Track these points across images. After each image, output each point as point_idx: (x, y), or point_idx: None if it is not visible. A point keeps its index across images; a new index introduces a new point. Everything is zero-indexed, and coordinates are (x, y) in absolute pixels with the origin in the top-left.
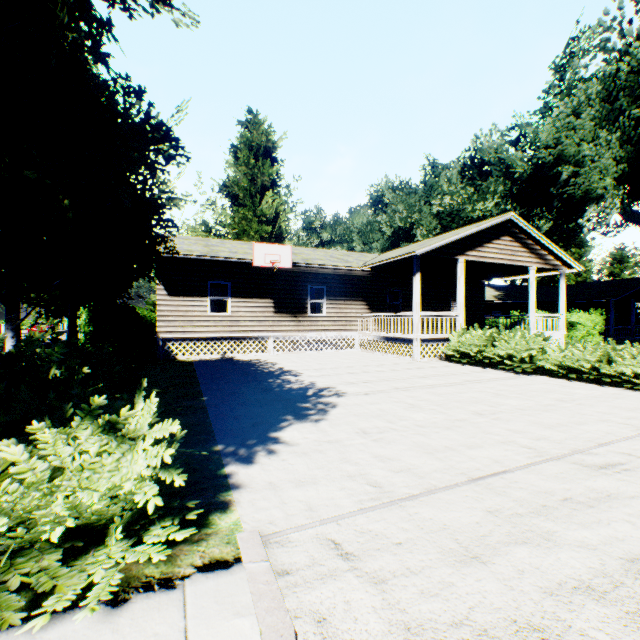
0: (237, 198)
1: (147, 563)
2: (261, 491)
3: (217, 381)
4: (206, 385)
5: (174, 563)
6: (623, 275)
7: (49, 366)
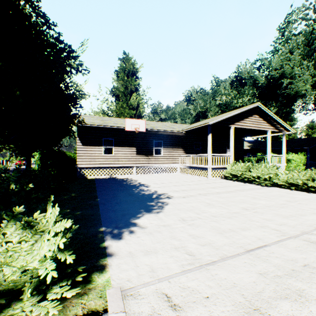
0: (118, 97)
1: (47, 313)
2: (124, 258)
3: (106, 190)
4: (100, 192)
5: (64, 313)
6: (313, 135)
7: (8, 184)
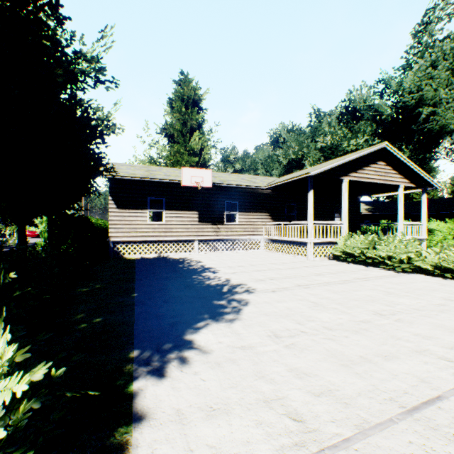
0: (173, 137)
1: None
2: (165, 426)
3: (150, 277)
4: (140, 281)
5: None
6: None
7: None
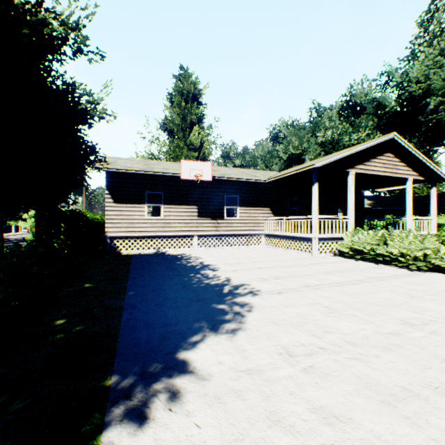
0: (172, 132)
1: None
2: None
3: (145, 275)
4: (133, 280)
5: None
6: None
7: None
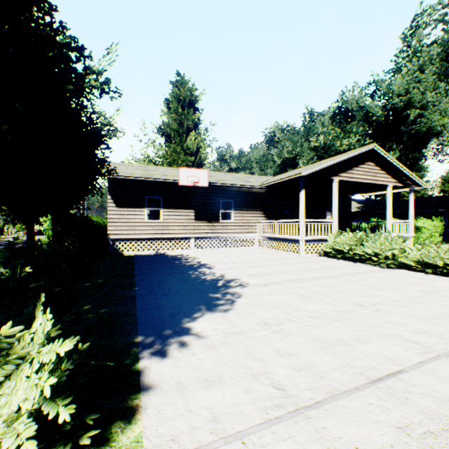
0: (169, 137)
1: None
2: (169, 393)
3: (149, 273)
4: (140, 276)
5: None
6: None
7: None
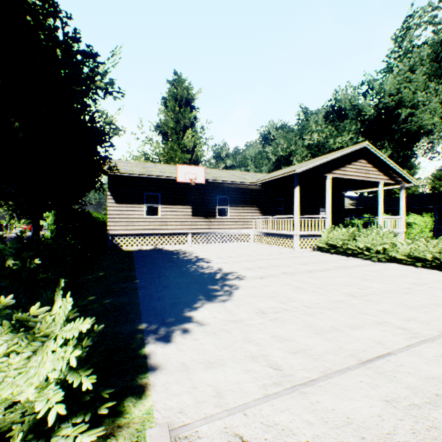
0: (166, 135)
1: None
2: (174, 373)
3: (148, 266)
4: (140, 270)
5: None
6: (441, 189)
7: (2, 259)
